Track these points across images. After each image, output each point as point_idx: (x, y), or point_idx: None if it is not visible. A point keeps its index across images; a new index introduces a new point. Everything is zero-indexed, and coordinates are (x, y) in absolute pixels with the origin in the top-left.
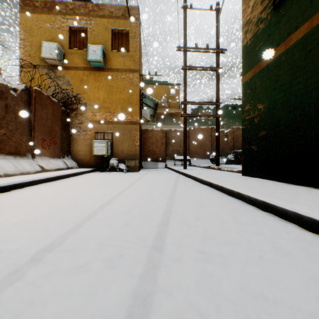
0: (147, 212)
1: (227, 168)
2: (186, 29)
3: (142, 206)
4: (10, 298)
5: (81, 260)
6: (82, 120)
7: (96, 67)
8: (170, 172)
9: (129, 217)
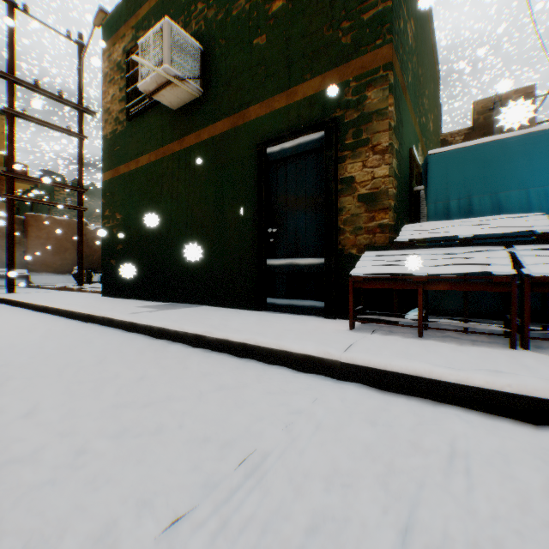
0: None
1: (92, 288)
2: (14, 43)
3: None
4: None
5: None
6: None
7: None
8: None
9: None
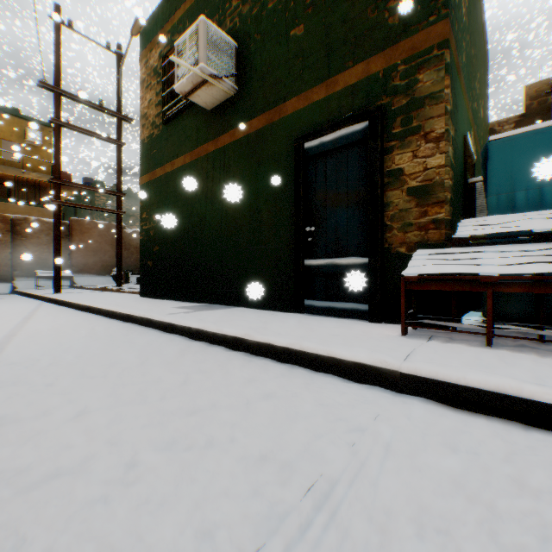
0: None
1: (130, 289)
2: (60, 58)
3: None
4: None
5: None
6: None
7: None
8: (25, 299)
9: None
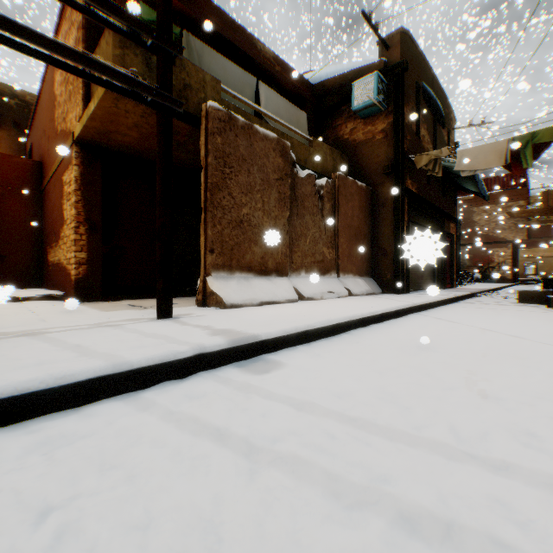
0: None
1: None
2: None
3: None
4: None
5: None
6: None
7: None
8: None
9: None
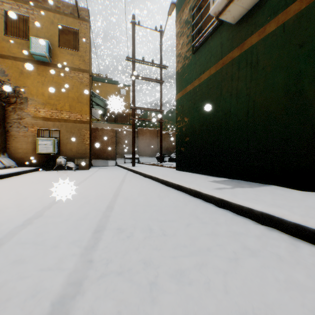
0: (100, 196)
1: (167, 165)
2: (134, 42)
3: (96, 193)
4: (27, 233)
5: (61, 219)
6: (23, 116)
7: (40, 61)
8: (120, 169)
9: (87, 200)
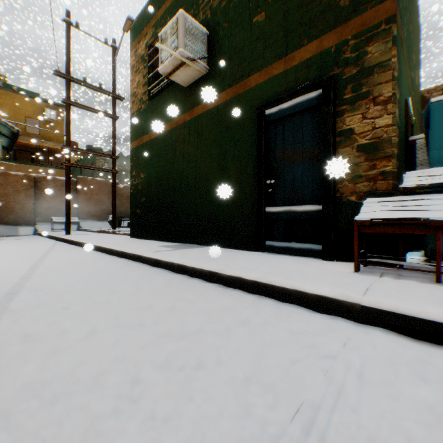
0: (10, 270)
1: (122, 231)
2: (70, 52)
3: (3, 268)
4: None
5: None
6: None
7: None
8: (44, 239)
9: None
